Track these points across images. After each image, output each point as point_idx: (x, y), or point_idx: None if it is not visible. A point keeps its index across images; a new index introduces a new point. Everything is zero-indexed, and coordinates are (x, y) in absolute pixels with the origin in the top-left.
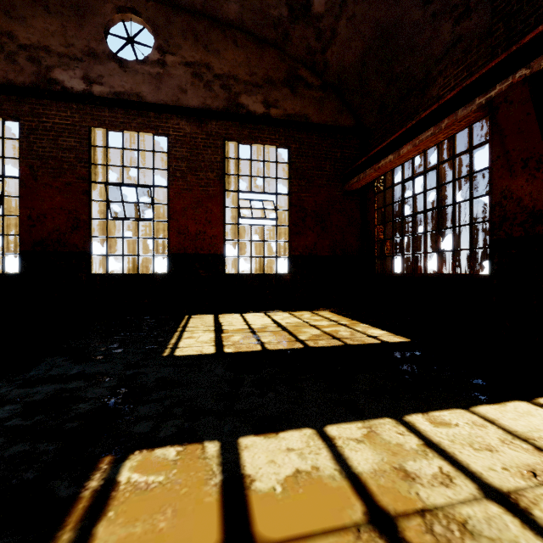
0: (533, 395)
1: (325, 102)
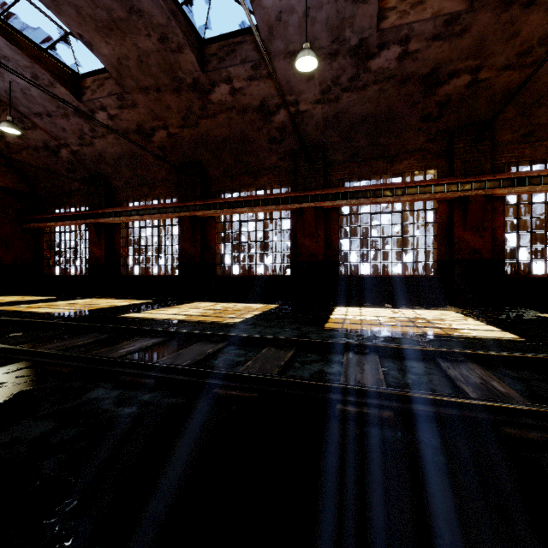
0: (84, 299)
1: (9, 174)
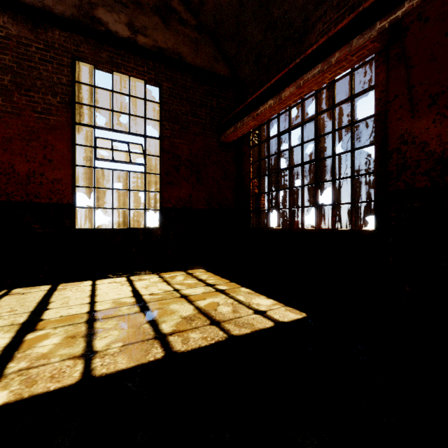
0: None
1: (201, 44)
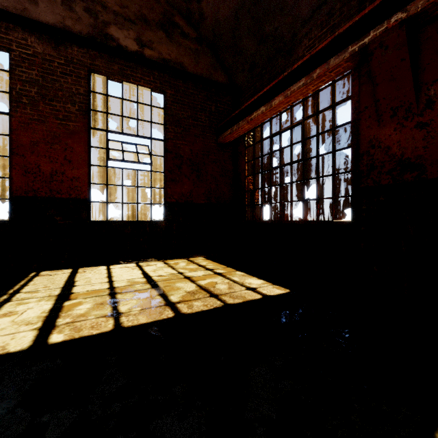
0: None
1: (200, 55)
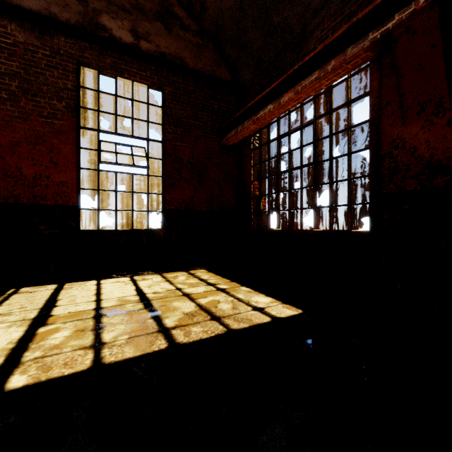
0: None
1: (202, 49)
